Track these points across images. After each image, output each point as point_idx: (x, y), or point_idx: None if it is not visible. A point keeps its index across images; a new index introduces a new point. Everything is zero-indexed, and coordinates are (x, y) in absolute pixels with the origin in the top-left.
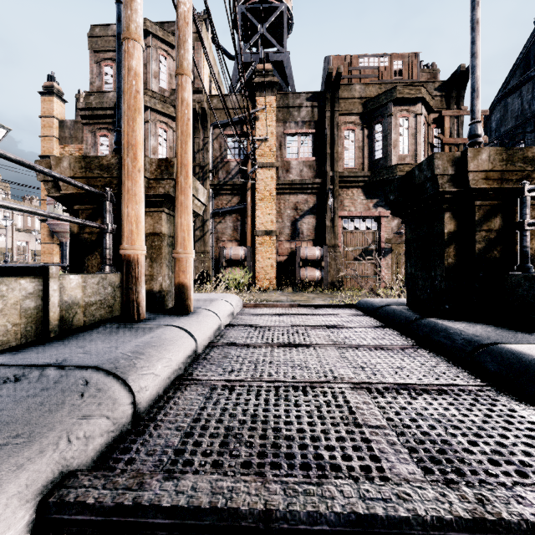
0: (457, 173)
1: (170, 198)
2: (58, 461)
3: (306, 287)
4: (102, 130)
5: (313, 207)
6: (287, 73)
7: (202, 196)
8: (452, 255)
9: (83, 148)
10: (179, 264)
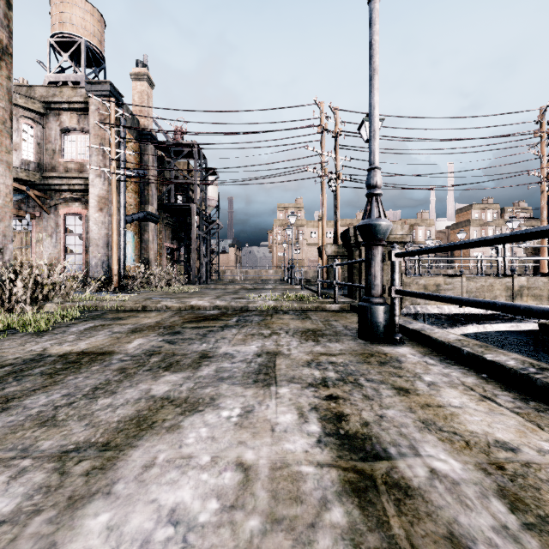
0: None
1: None
2: None
3: None
4: None
5: None
6: None
7: None
8: None
9: None
10: None
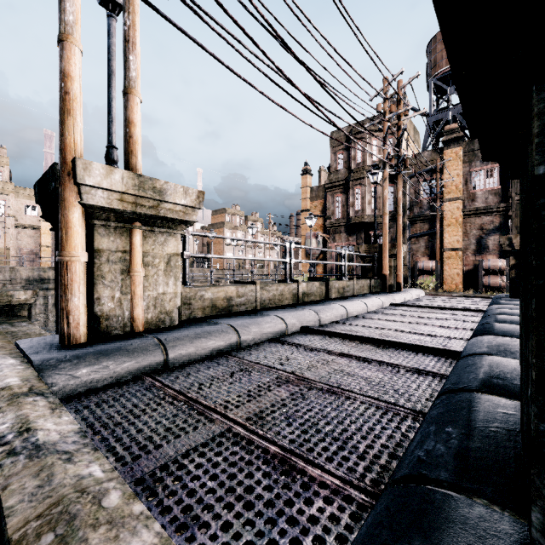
0: (510, 243)
1: (394, 255)
2: (390, 301)
3: (488, 291)
4: (337, 193)
5: (499, 226)
6: None
7: (405, 249)
8: (513, 273)
9: (322, 202)
10: (398, 276)
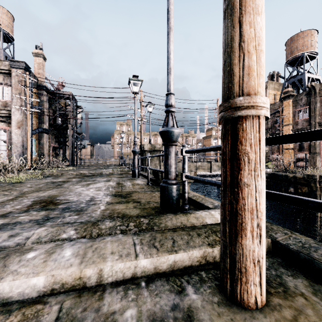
0: None
1: None
2: None
3: (297, 169)
4: None
5: None
6: (303, 82)
7: None
8: None
9: None
10: None
